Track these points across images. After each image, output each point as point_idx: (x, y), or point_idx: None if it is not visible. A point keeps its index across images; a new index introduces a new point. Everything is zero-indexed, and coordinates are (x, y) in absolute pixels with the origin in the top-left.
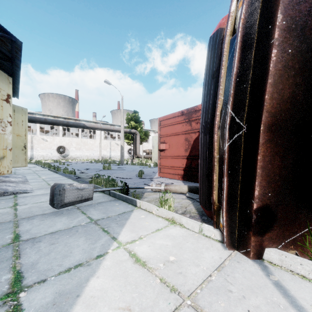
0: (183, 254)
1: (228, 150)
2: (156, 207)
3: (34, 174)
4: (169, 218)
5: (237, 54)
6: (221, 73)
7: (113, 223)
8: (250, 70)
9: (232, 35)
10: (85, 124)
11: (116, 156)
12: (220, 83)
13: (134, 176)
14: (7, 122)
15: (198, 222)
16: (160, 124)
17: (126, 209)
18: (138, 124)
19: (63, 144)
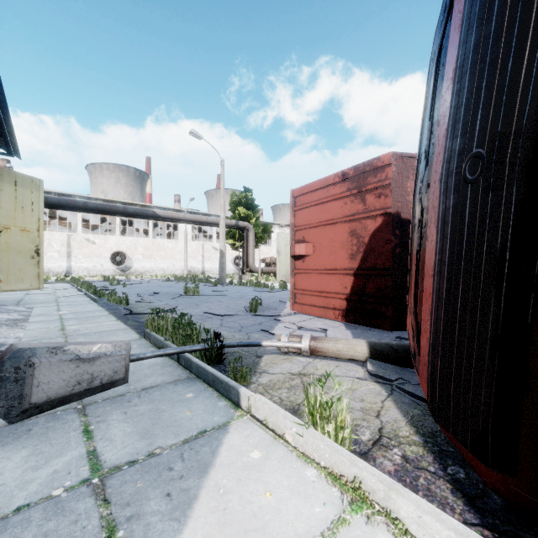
0: None
1: None
2: (295, 424)
3: (53, 303)
4: (342, 475)
5: None
6: None
7: (157, 493)
8: None
9: None
10: (155, 211)
11: (213, 270)
12: None
13: (242, 309)
14: None
15: (476, 536)
16: (294, 204)
17: (211, 417)
18: (252, 212)
19: (121, 248)
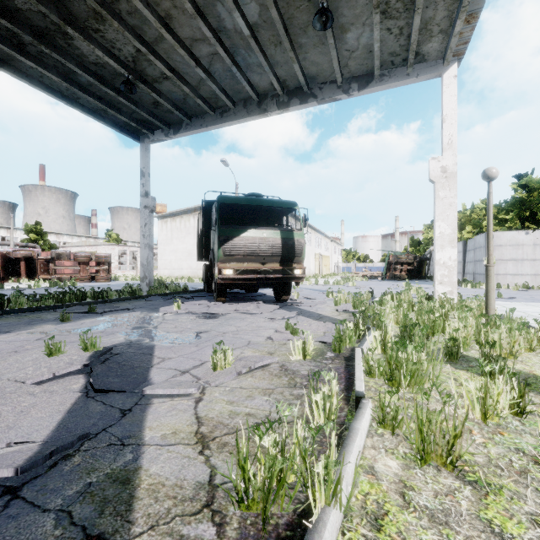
0: None
1: None
2: None
3: None
4: None
5: None
6: None
7: None
8: None
9: None
10: None
11: None
12: None
13: None
14: None
15: None
16: None
17: None
18: (42, 236)
19: None
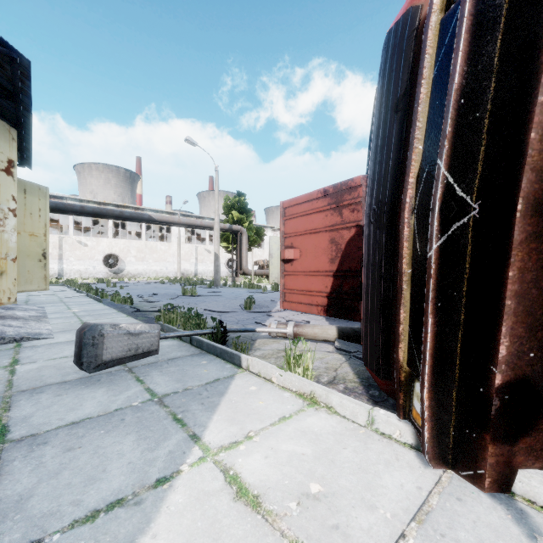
0: (337, 477)
1: (437, 257)
2: (278, 370)
3: (61, 303)
4: (305, 392)
5: (463, 44)
6: (419, 94)
7: (195, 403)
8: (490, 81)
9: (444, 10)
10: (151, 215)
11: (206, 272)
12: (416, 116)
13: (238, 307)
14: (8, 210)
15: (365, 404)
16: (284, 214)
17: (222, 372)
18: (245, 216)
19: (114, 250)
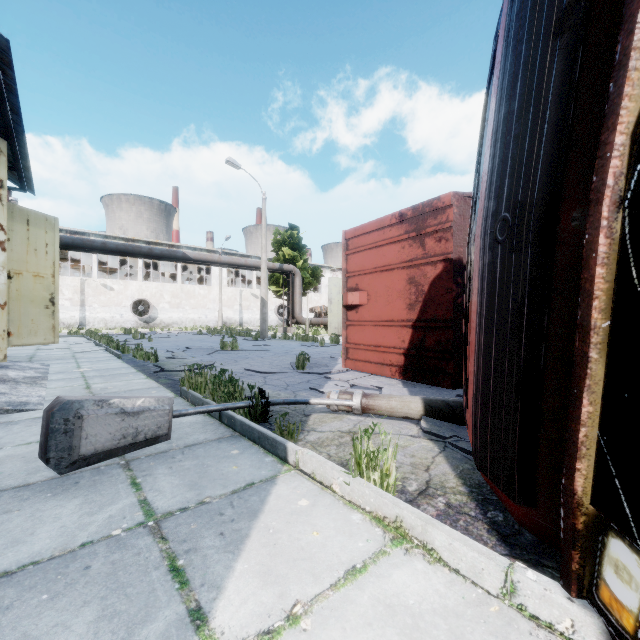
0: None
1: None
2: (342, 474)
3: (71, 360)
4: (385, 516)
5: None
6: None
7: (211, 532)
8: None
9: None
10: (186, 252)
11: (252, 321)
12: (636, 2)
13: (288, 366)
14: None
15: (496, 555)
16: (346, 247)
17: (259, 471)
18: (298, 253)
19: (144, 295)
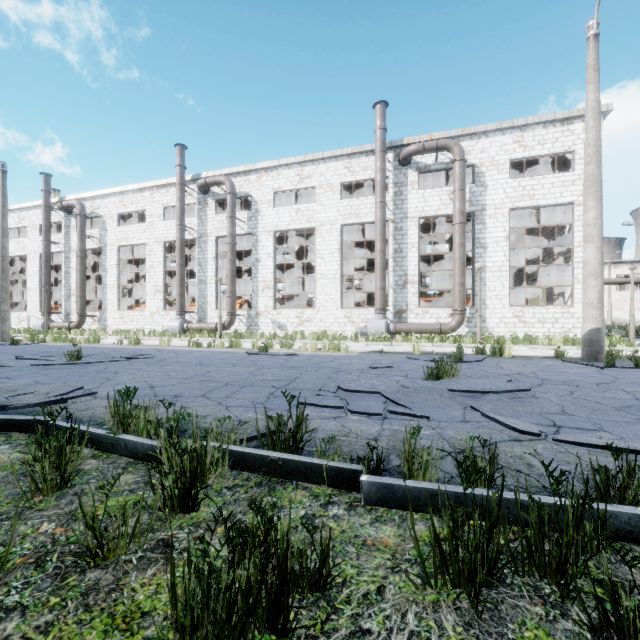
0: None
1: None
2: None
3: None
4: None
5: None
6: None
7: (636, 340)
8: None
9: None
10: None
11: None
12: None
13: None
14: None
15: None
16: None
17: None
18: None
19: None
